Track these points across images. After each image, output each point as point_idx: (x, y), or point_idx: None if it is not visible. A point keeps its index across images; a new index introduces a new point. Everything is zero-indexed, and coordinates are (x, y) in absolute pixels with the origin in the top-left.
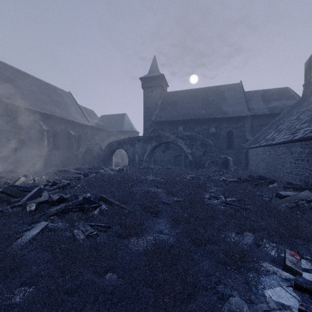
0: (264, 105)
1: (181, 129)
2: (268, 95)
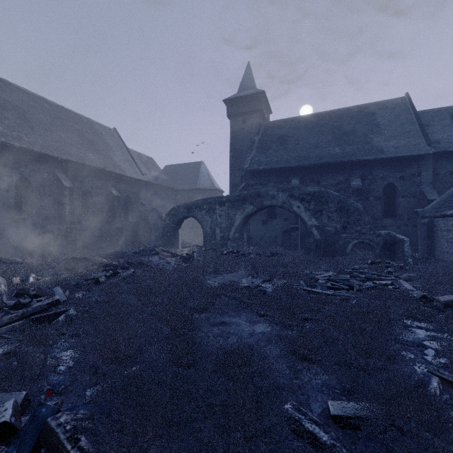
0: None
1: (296, 183)
2: None
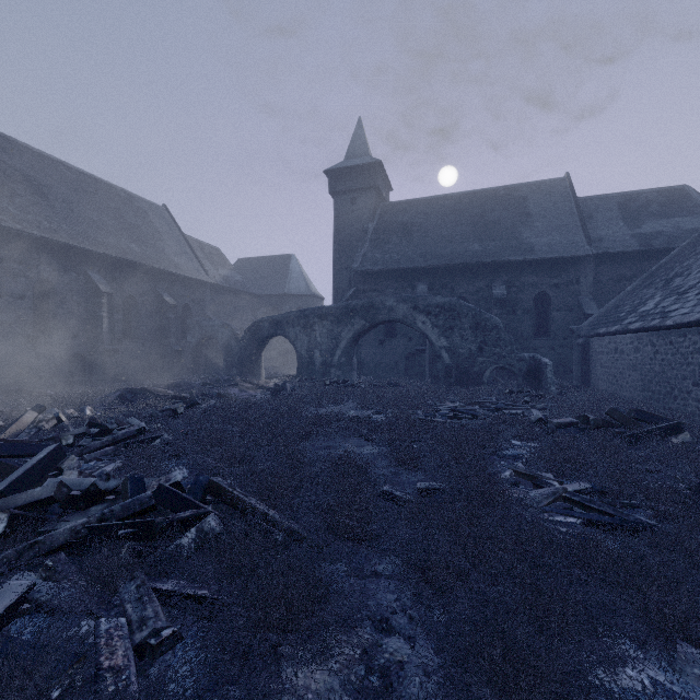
0: (628, 230)
1: (423, 289)
2: (636, 206)
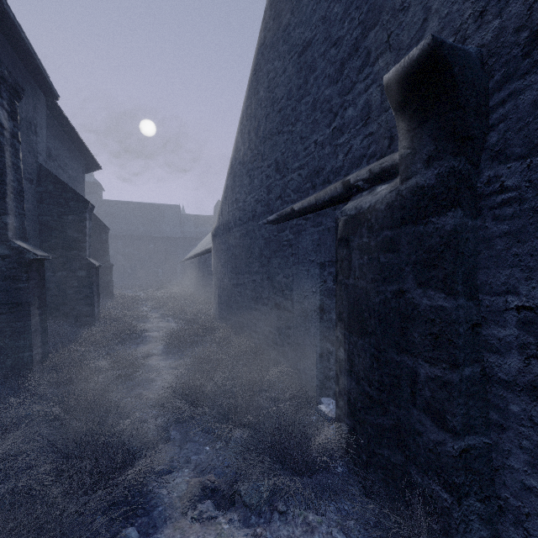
0: (194, 229)
1: (121, 244)
2: (199, 221)
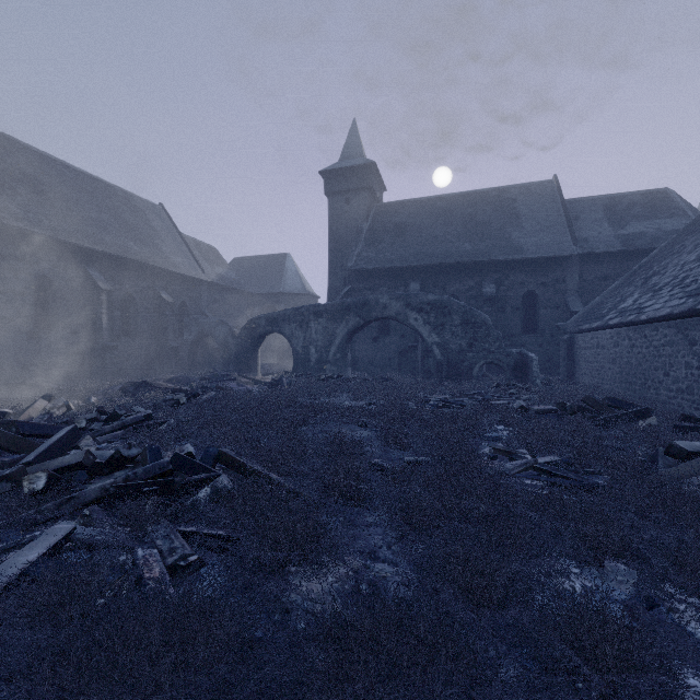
0: (613, 231)
1: (416, 288)
2: (620, 208)
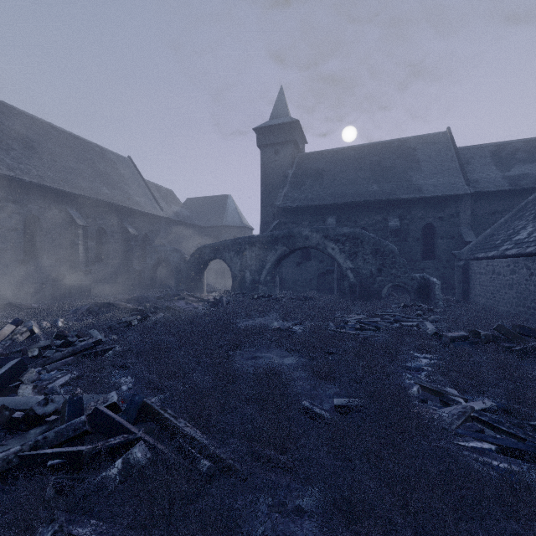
0: (500, 173)
1: (332, 222)
2: (505, 154)
